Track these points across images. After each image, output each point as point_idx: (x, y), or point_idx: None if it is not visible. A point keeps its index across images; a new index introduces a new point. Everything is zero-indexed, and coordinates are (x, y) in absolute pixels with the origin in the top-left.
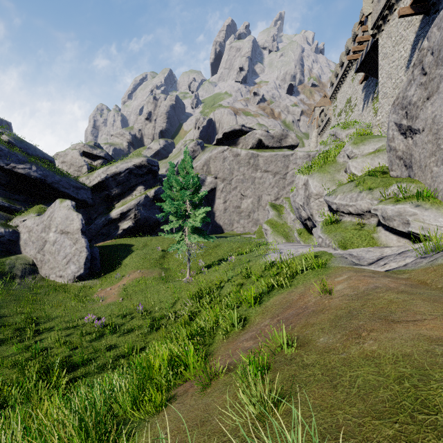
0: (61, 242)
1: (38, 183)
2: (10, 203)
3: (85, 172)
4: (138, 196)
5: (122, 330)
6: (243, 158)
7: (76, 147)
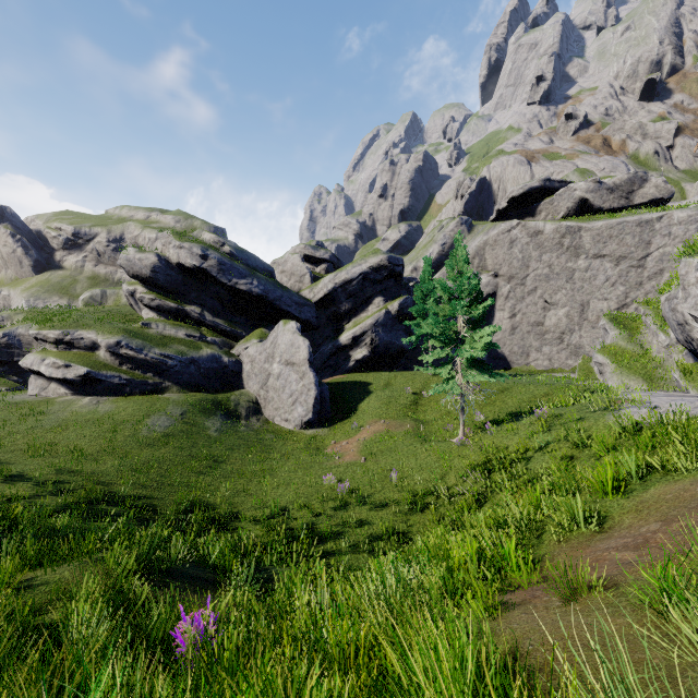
0: (286, 376)
1: (259, 301)
2: (231, 327)
3: (308, 283)
4: (375, 313)
5: (373, 502)
6: (548, 238)
7: (296, 251)
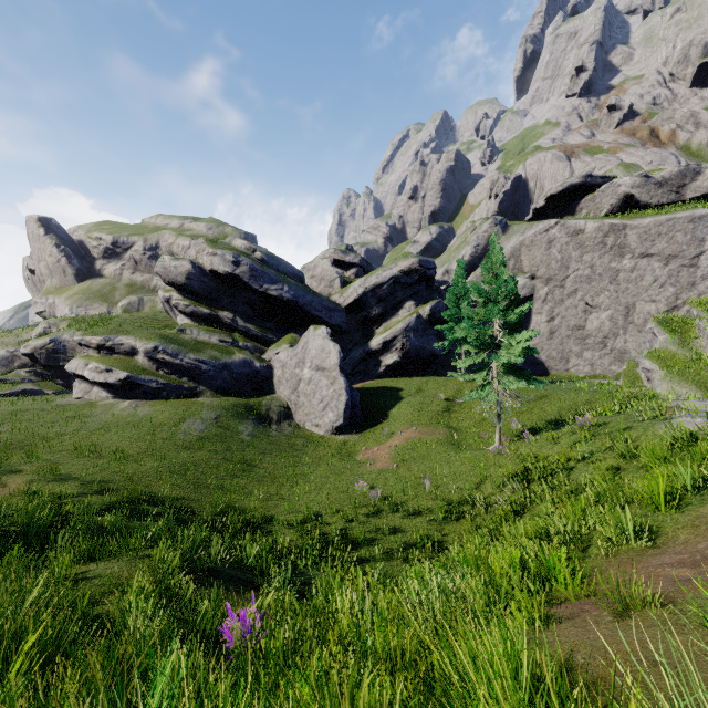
0: (317, 381)
1: (289, 307)
2: (262, 333)
3: (338, 288)
4: (406, 317)
5: (406, 509)
6: (590, 237)
7: (325, 255)
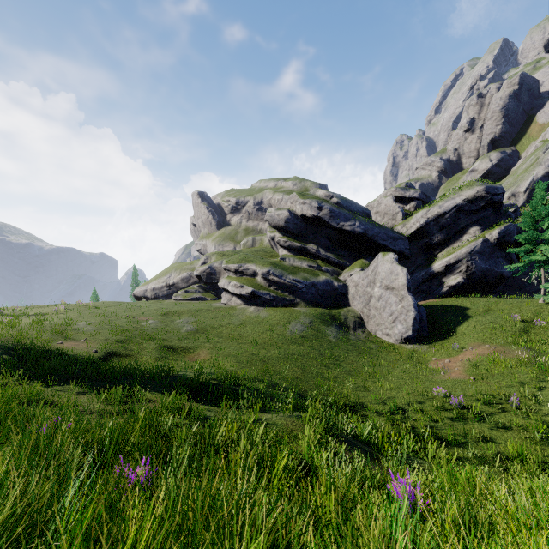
0: (386, 298)
1: (360, 238)
2: (338, 259)
3: (400, 220)
4: (470, 242)
5: (493, 422)
6: None
7: (387, 194)
